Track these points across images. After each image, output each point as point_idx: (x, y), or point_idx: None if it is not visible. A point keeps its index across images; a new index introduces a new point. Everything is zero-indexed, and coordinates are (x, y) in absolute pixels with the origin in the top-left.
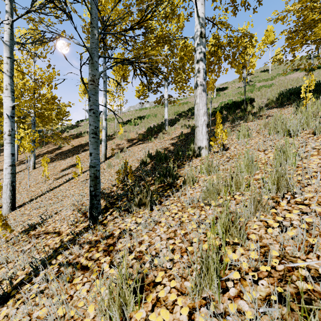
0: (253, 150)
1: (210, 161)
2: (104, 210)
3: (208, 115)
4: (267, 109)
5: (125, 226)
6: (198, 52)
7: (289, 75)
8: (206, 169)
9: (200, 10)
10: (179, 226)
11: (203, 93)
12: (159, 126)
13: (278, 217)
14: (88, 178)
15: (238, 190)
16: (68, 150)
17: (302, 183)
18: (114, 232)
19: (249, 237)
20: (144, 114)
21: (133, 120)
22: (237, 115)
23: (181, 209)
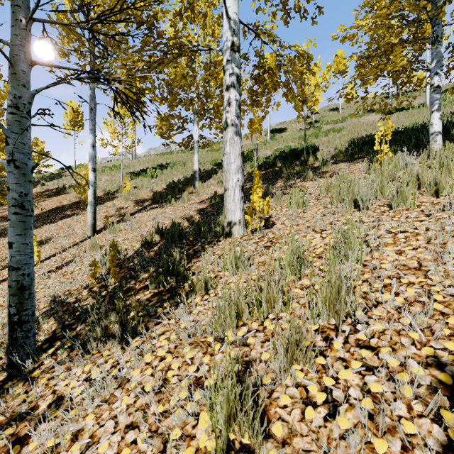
0: (306, 229)
1: (243, 245)
2: (46, 344)
3: (257, 167)
4: (333, 162)
5: (64, 388)
6: (228, 74)
7: (364, 118)
8: (232, 264)
9: (231, 8)
10: (155, 396)
11: (236, 137)
12: (187, 181)
13: (326, 379)
14: (53, 268)
15: (273, 310)
16: (37, 216)
17: (370, 300)
18: (40, 403)
19: (271, 430)
20: (167, 161)
21: (150, 170)
22: (295, 169)
23: (173, 349)
